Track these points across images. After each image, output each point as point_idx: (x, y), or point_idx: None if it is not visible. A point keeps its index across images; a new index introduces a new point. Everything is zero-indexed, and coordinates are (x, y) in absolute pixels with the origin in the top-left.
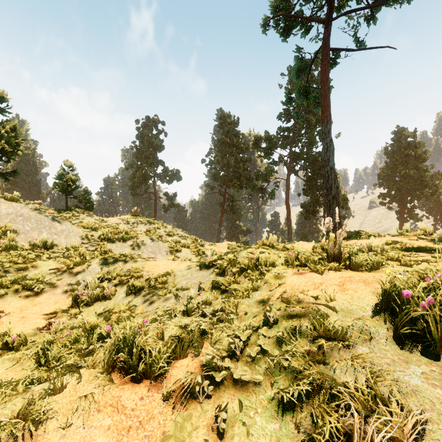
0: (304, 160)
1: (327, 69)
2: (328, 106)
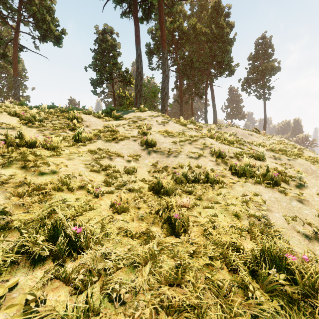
0: (5, 97)
1: (16, 52)
2: (17, 70)
